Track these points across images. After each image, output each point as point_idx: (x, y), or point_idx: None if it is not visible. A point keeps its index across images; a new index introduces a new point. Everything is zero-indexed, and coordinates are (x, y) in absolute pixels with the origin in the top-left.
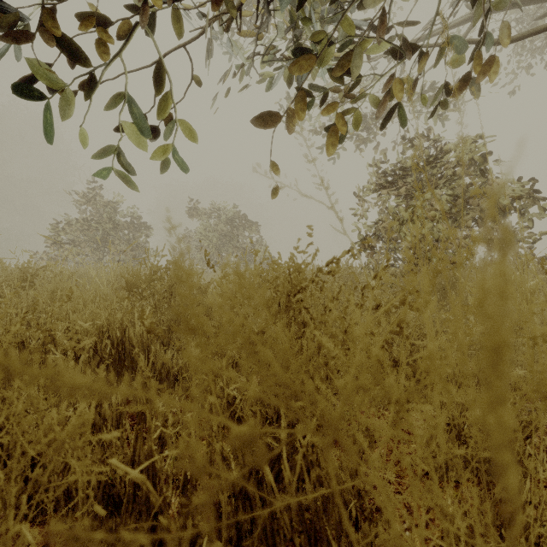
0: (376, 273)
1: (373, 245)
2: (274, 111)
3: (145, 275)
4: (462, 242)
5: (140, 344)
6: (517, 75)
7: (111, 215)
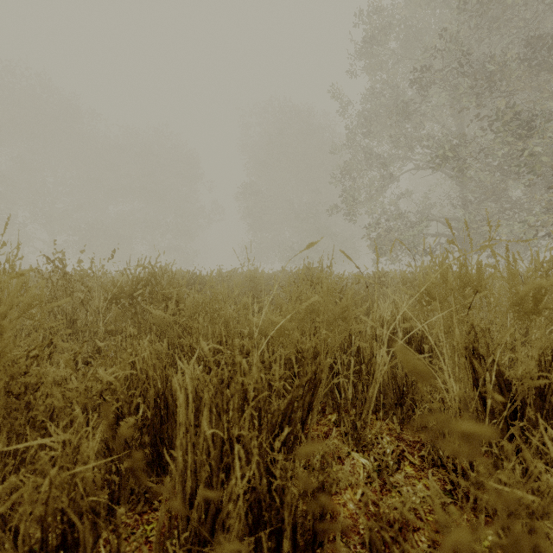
0: None
1: None
2: None
3: None
4: None
5: None
6: None
7: None
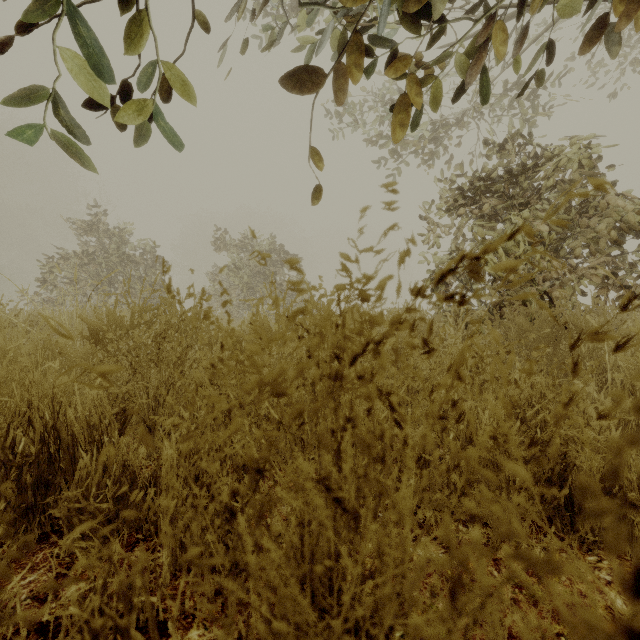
0: (455, 317)
1: (447, 281)
2: (315, 69)
3: (122, 318)
4: (569, 276)
5: (86, 433)
6: (622, 72)
7: (117, 247)
